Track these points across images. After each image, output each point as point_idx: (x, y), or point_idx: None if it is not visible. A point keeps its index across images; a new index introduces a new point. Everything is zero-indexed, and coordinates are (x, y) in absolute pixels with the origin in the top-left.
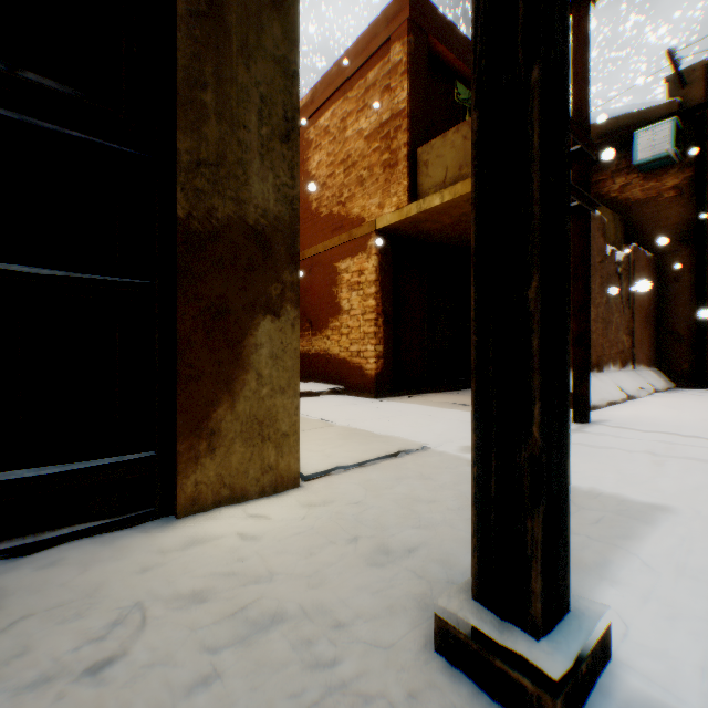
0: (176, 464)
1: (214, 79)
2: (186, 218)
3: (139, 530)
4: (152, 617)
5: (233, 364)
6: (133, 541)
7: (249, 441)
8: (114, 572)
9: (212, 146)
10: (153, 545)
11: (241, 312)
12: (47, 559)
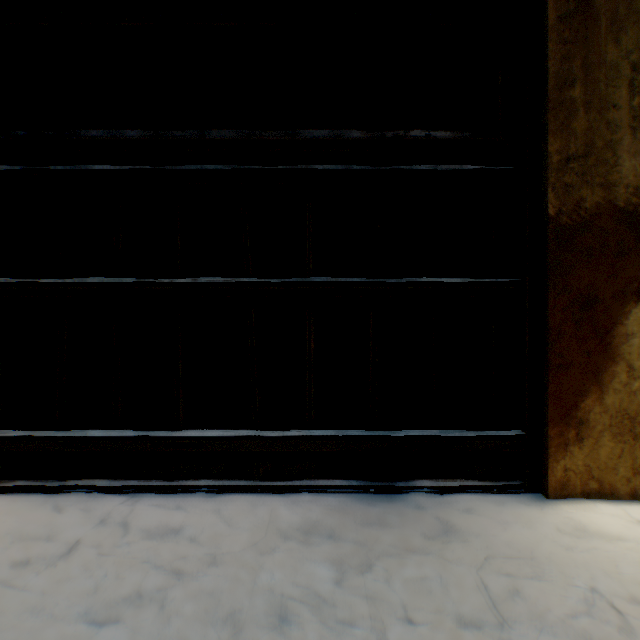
0: (546, 446)
1: (580, 71)
2: (554, 215)
3: (517, 499)
4: (627, 614)
5: (600, 355)
6: (523, 511)
7: (616, 437)
8: (534, 540)
9: (579, 138)
10: (547, 522)
11: (608, 300)
12: (458, 503)
